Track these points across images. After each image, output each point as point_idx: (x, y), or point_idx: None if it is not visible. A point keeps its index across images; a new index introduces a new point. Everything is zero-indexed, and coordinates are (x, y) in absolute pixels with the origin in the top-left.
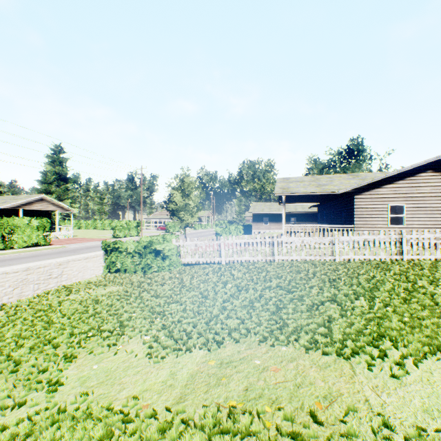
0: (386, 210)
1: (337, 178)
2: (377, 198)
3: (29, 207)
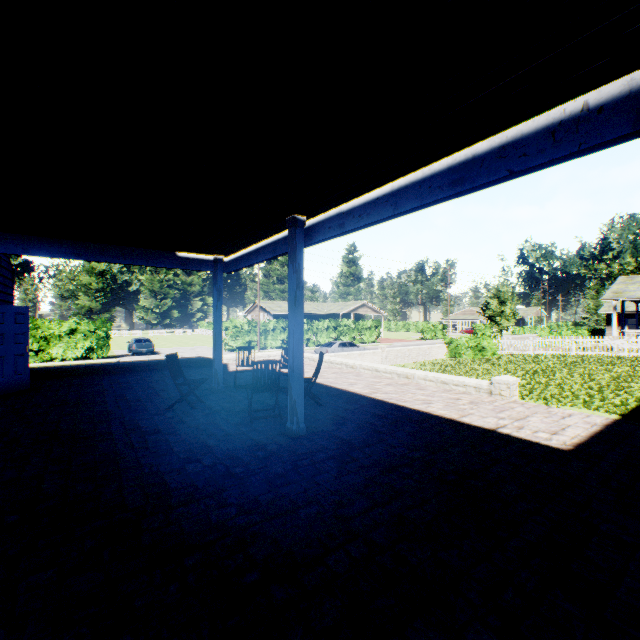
0: None
1: None
2: None
3: (356, 312)
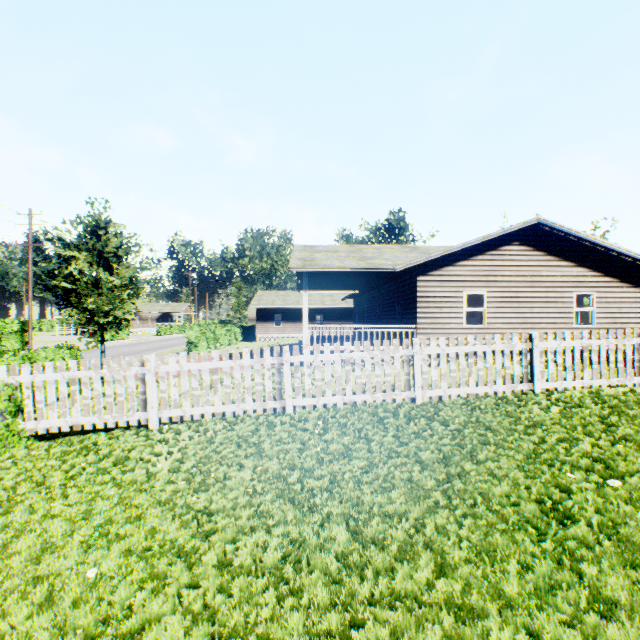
0: (461, 301)
1: (389, 249)
2: (450, 282)
3: None
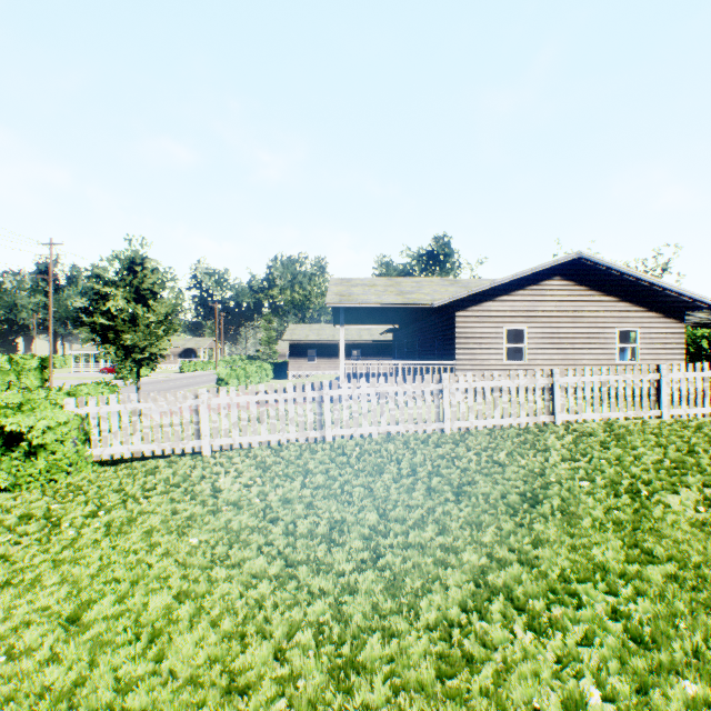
0: (501, 337)
1: (428, 283)
2: (490, 318)
3: None
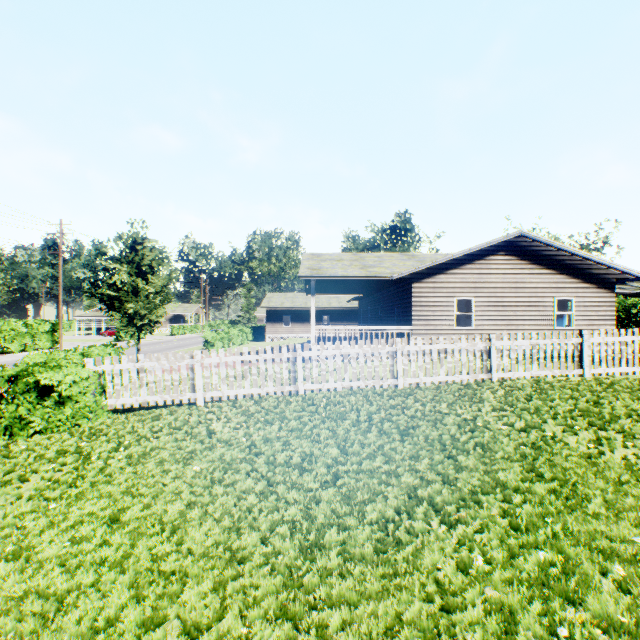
0: (452, 305)
1: (389, 257)
2: (442, 288)
3: None
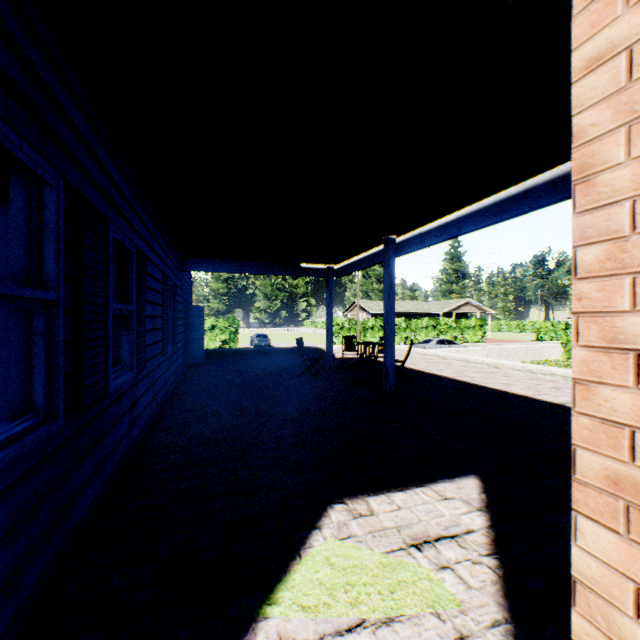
0: None
1: None
2: None
3: (458, 310)
